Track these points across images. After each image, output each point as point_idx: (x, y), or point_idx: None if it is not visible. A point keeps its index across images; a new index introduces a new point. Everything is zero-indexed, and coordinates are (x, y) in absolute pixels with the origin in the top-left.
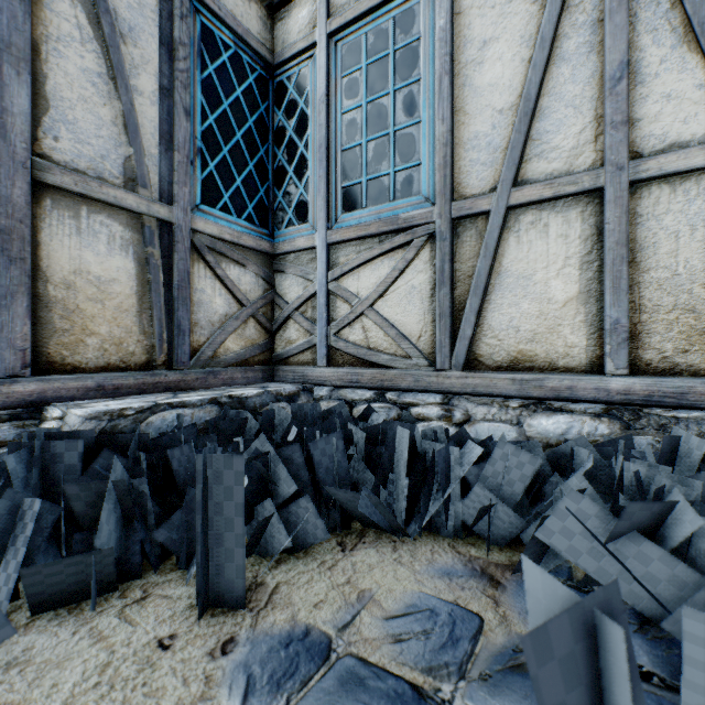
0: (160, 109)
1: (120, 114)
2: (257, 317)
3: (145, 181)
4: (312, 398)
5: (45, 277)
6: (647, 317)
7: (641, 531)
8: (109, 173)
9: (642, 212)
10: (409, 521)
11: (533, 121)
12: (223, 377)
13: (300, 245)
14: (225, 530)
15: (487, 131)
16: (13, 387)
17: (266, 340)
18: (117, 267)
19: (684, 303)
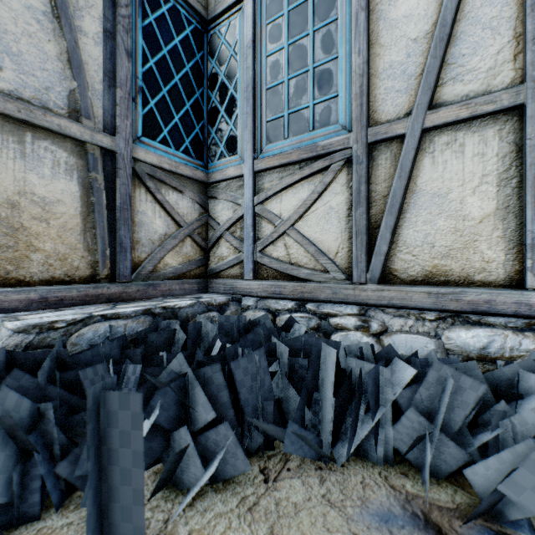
0: (103, 49)
1: (65, 50)
2: (193, 237)
3: (89, 112)
4: (240, 307)
5: None
6: None
7: None
8: (54, 103)
9: None
10: (334, 442)
11: (448, 46)
12: (162, 289)
13: (230, 173)
14: (120, 483)
15: (402, 60)
16: None
17: (201, 257)
18: (61, 189)
19: None
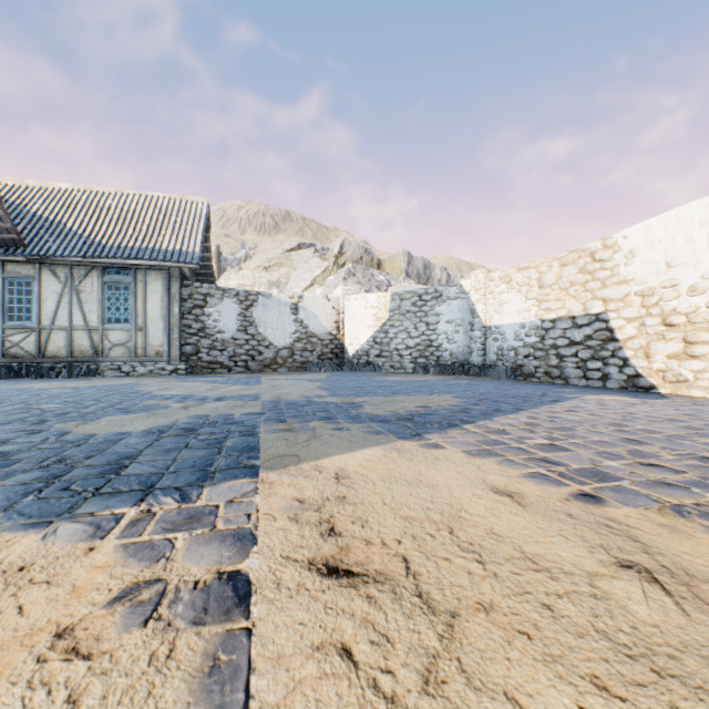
0: None
1: None
2: None
3: None
4: None
5: None
6: (75, 350)
7: (53, 371)
8: None
9: (75, 334)
10: (26, 378)
11: (58, 315)
12: None
13: None
14: None
15: (49, 314)
16: None
17: None
18: None
19: (80, 348)
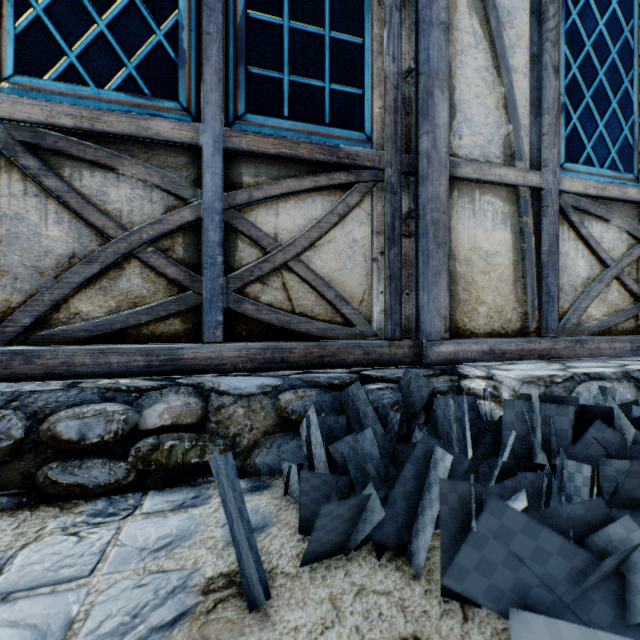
0: (529, 79)
1: (500, 97)
2: (620, 278)
3: (520, 153)
4: None
5: (453, 256)
6: None
7: None
8: (492, 155)
9: None
10: None
11: None
12: (588, 346)
13: None
14: None
15: None
16: (440, 347)
17: (629, 305)
18: (498, 240)
19: None
